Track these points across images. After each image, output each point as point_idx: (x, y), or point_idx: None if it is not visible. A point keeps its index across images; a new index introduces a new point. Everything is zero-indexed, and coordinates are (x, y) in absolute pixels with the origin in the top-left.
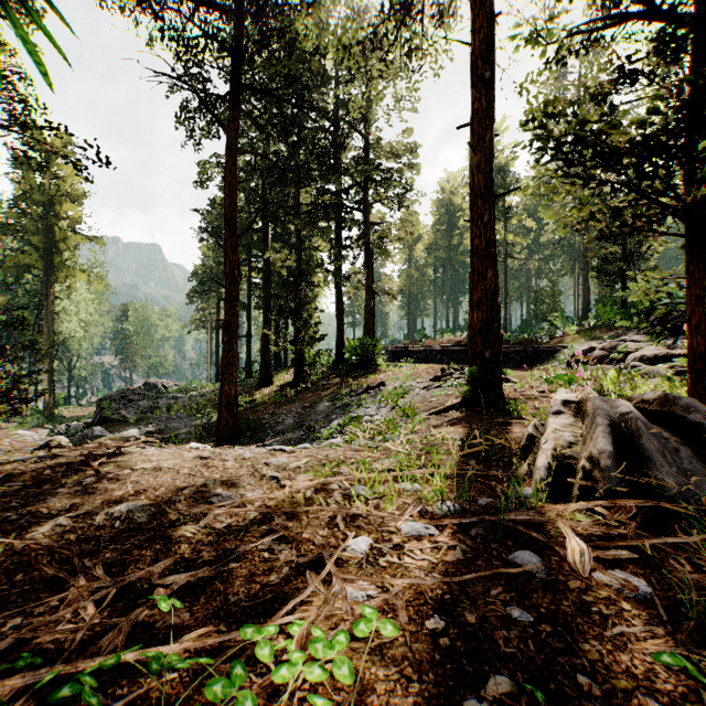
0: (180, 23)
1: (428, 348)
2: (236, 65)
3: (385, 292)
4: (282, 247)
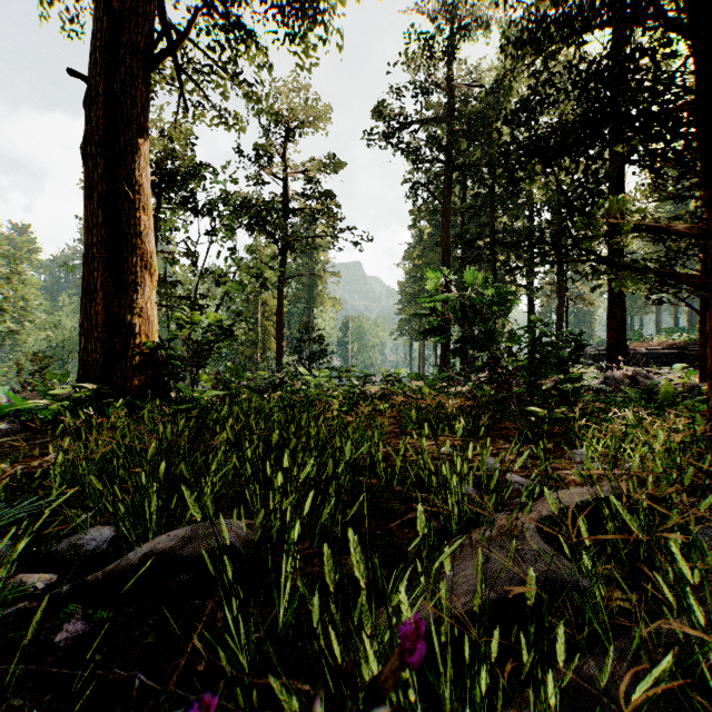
0: (415, 146)
1: (632, 351)
2: (449, 156)
3: (579, 299)
4: (479, 269)
